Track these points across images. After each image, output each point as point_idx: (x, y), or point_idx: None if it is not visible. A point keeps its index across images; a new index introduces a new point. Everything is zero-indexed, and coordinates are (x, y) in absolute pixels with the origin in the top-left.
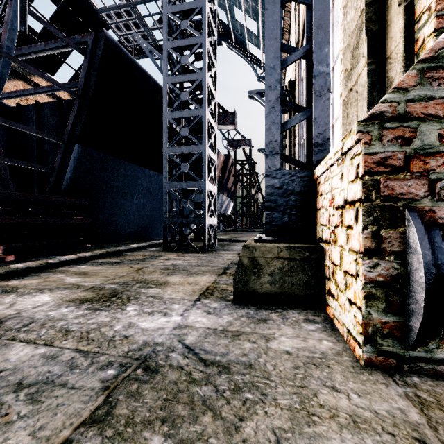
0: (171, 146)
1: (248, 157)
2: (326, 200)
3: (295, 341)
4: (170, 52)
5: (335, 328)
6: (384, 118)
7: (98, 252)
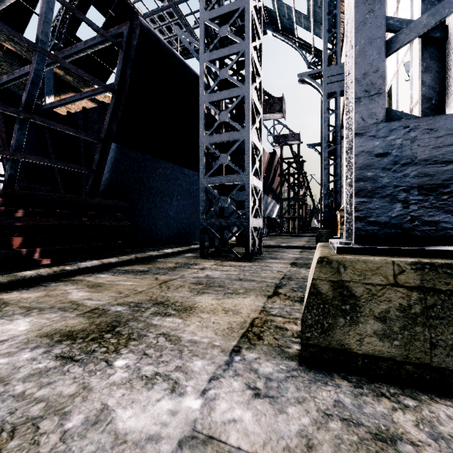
0: (209, 134)
1: (296, 155)
2: None
3: None
4: (207, 25)
5: None
6: None
7: (126, 257)
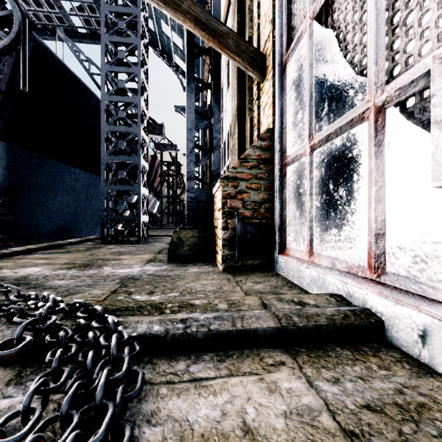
0: (109, 154)
1: (174, 159)
2: (216, 207)
3: (198, 269)
4: (107, 74)
5: (217, 266)
6: (229, 178)
7: (42, 245)
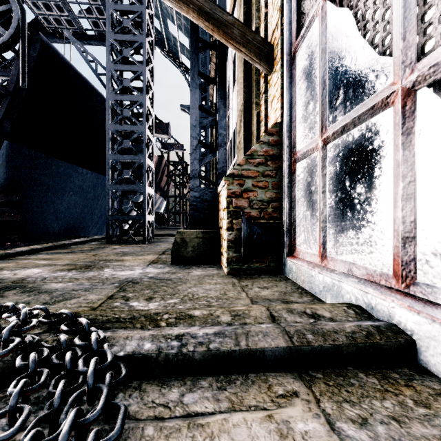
0: (114, 153)
1: (181, 159)
2: (221, 206)
3: (202, 272)
4: (112, 72)
5: (222, 268)
6: (234, 176)
7: (46, 245)
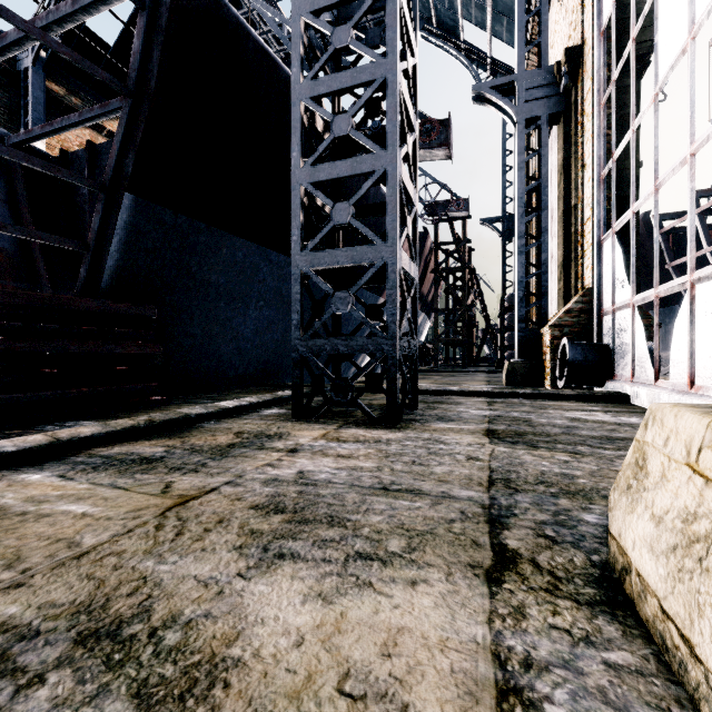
0: (311, 164)
1: (459, 239)
2: None
3: None
4: None
5: None
6: None
7: (125, 422)
